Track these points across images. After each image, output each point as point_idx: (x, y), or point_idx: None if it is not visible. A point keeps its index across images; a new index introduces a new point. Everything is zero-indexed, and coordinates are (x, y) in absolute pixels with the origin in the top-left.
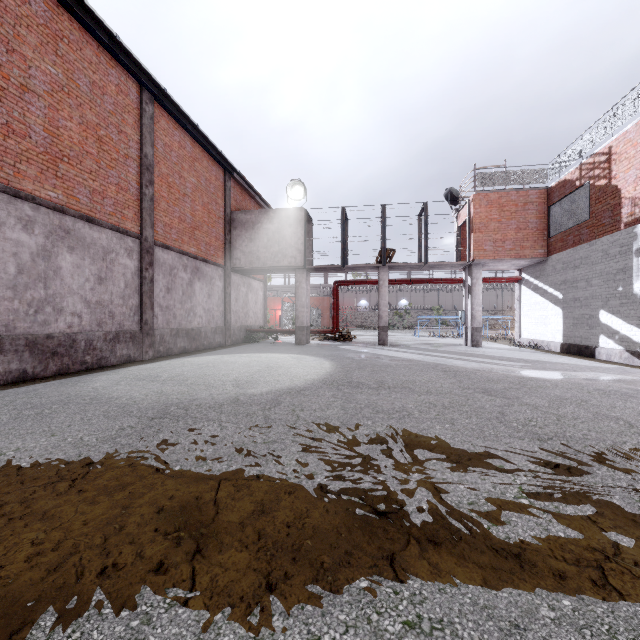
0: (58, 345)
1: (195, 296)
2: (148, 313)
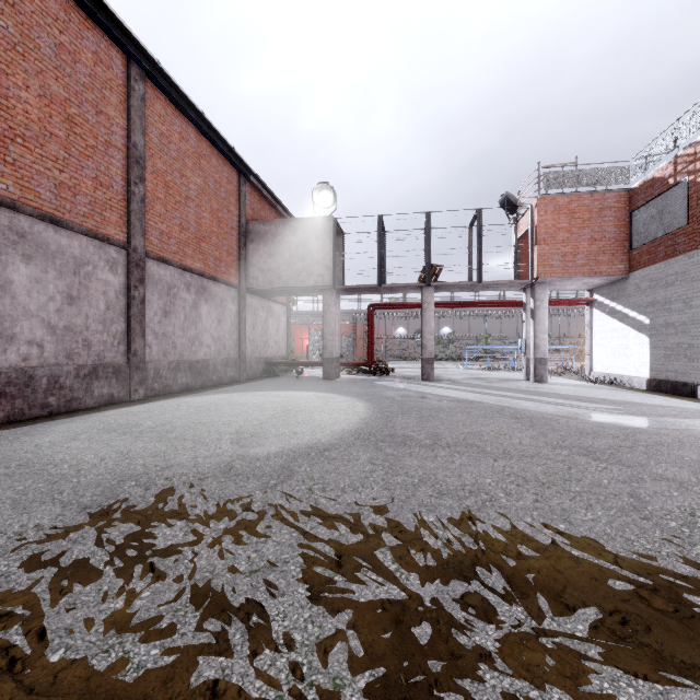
0: (7, 384)
1: (201, 321)
2: (138, 342)
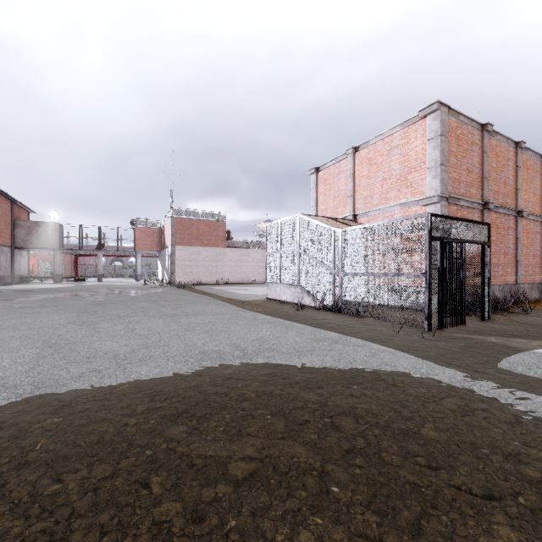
0: None
1: (1, 262)
2: None
